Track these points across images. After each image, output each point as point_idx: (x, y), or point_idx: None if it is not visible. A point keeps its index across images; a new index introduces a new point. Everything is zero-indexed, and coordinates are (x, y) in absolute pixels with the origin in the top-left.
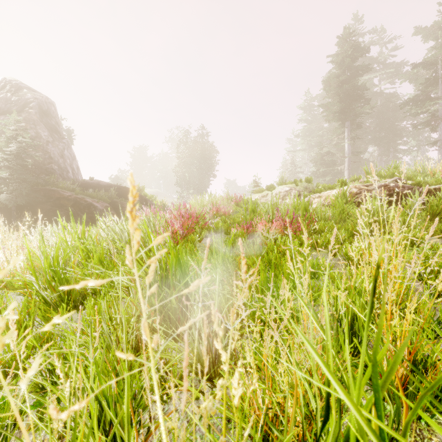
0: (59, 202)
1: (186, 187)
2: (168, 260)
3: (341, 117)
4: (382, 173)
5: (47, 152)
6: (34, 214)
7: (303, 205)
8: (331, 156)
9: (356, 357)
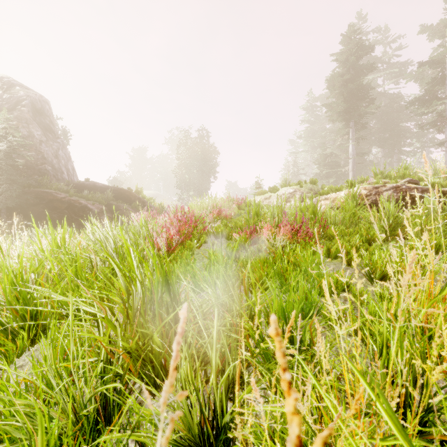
0: (52, 204)
1: (186, 189)
2: (153, 280)
3: (345, 117)
4: (391, 174)
5: (41, 152)
6: (25, 217)
7: (311, 208)
8: (334, 157)
9: (420, 435)
